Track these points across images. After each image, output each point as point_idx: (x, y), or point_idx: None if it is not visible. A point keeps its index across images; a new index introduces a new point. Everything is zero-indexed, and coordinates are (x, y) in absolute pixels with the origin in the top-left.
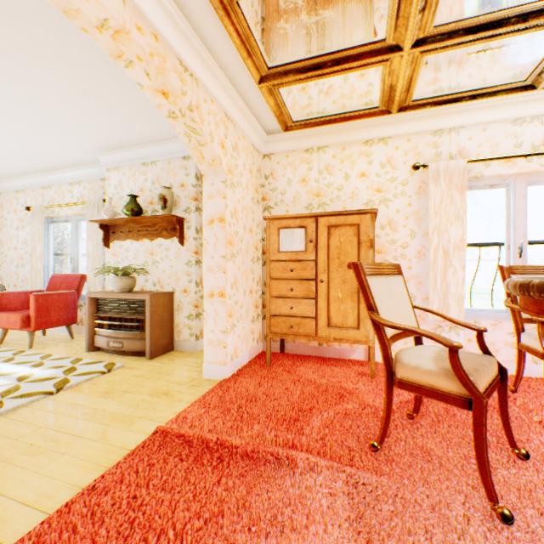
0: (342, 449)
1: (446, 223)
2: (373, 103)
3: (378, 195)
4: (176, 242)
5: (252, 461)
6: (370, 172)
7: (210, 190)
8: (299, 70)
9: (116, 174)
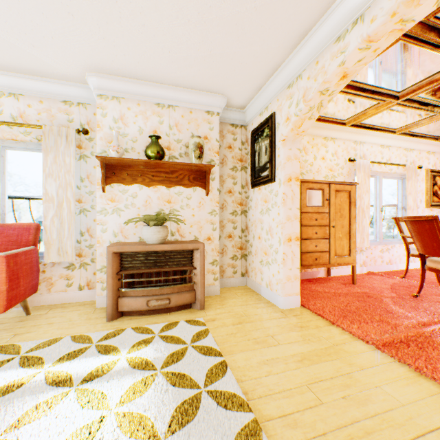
0: (436, 317)
1: (362, 194)
2: (345, 117)
3: (330, 172)
4: (198, 192)
5: (437, 336)
6: (326, 157)
7: (288, 154)
8: (355, 87)
9: (114, 105)
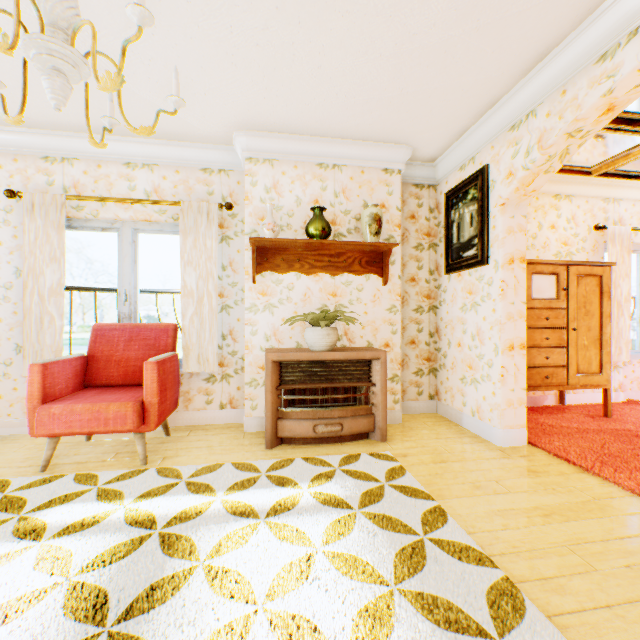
0: None
1: (618, 279)
2: (592, 163)
3: (565, 248)
4: (373, 280)
5: None
6: (558, 225)
7: (509, 224)
8: (615, 119)
9: (266, 169)
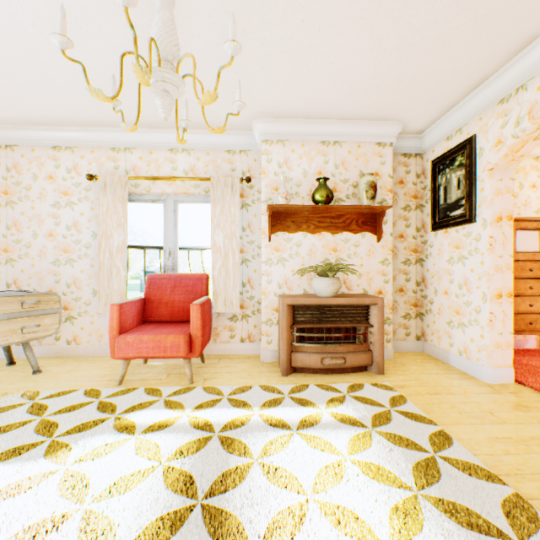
0: None
1: None
2: None
3: None
4: (367, 238)
5: None
6: (539, 184)
7: (497, 186)
8: None
9: (279, 149)
